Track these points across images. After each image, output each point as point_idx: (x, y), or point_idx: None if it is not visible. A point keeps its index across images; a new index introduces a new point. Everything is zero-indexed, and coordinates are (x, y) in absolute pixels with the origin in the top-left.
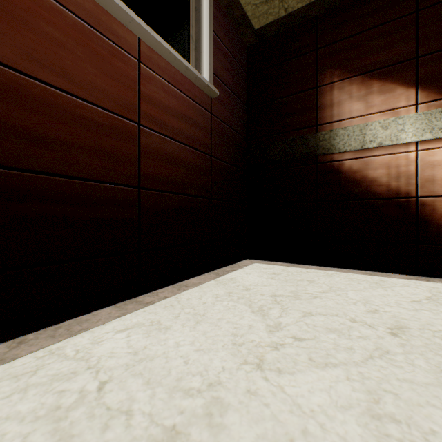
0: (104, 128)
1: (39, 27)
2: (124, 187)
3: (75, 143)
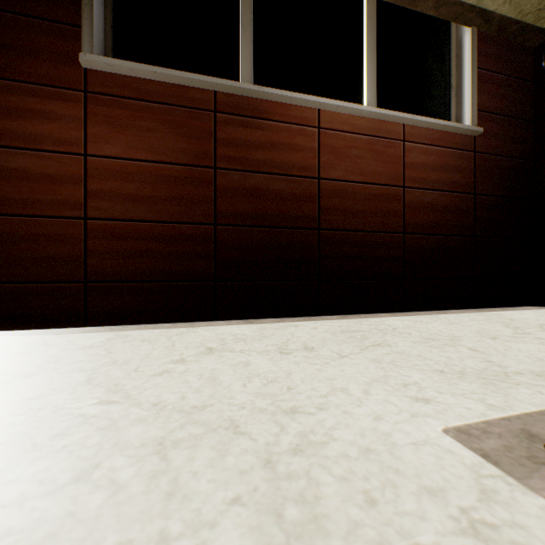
0: (381, 197)
1: (350, 153)
2: (393, 234)
3: (366, 211)
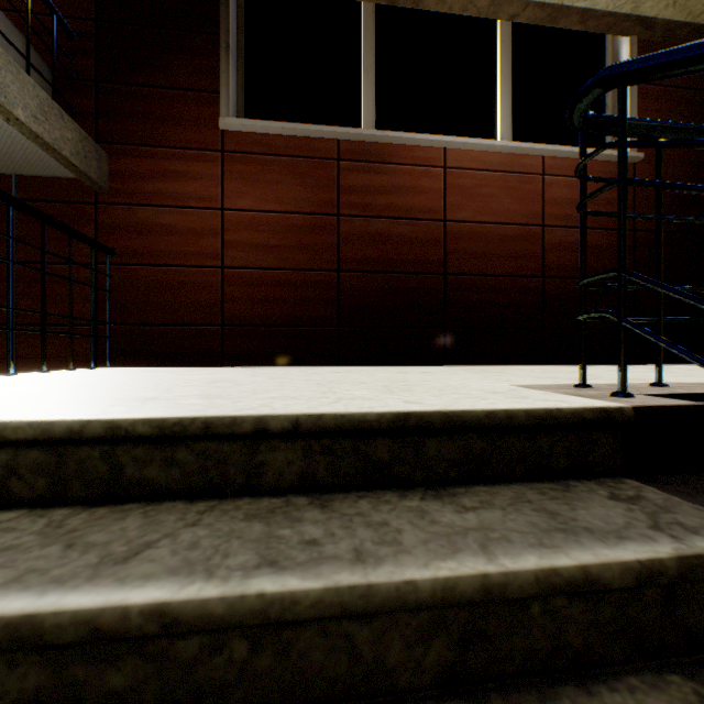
0: (515, 238)
1: (480, 192)
2: (530, 278)
3: (498, 254)
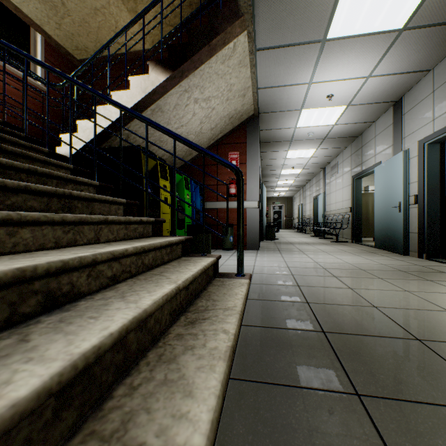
0: None
1: None
2: None
3: None
